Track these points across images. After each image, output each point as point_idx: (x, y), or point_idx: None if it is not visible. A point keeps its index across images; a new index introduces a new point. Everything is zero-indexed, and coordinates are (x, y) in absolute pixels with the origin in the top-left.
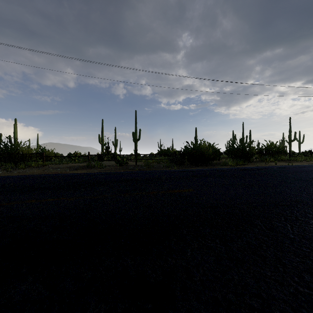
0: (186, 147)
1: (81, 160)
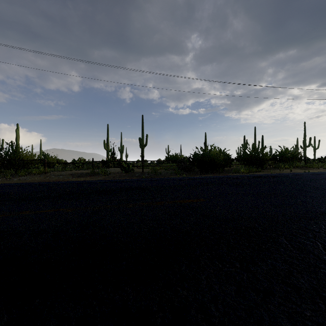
0: (196, 153)
1: (85, 167)
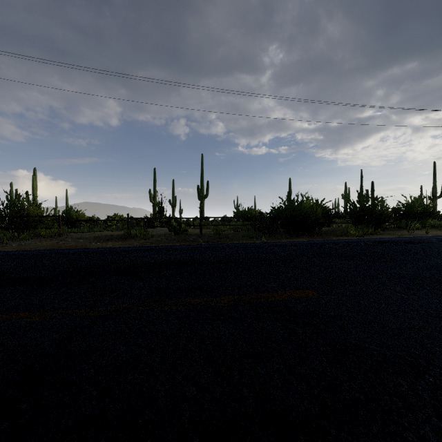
0: (280, 207)
1: (120, 226)
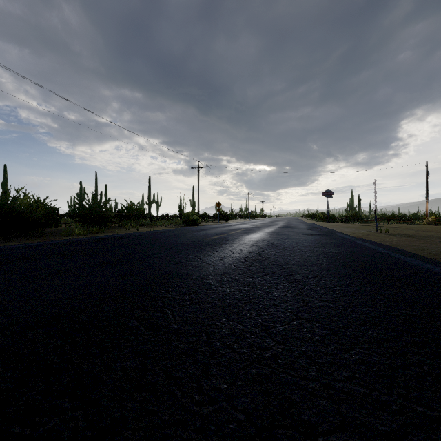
0: None
1: None
